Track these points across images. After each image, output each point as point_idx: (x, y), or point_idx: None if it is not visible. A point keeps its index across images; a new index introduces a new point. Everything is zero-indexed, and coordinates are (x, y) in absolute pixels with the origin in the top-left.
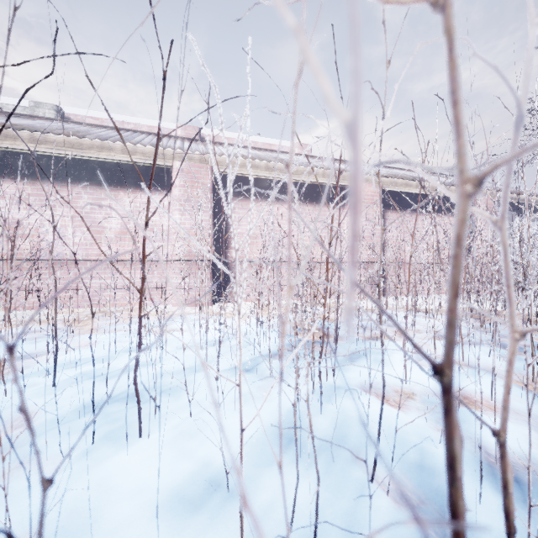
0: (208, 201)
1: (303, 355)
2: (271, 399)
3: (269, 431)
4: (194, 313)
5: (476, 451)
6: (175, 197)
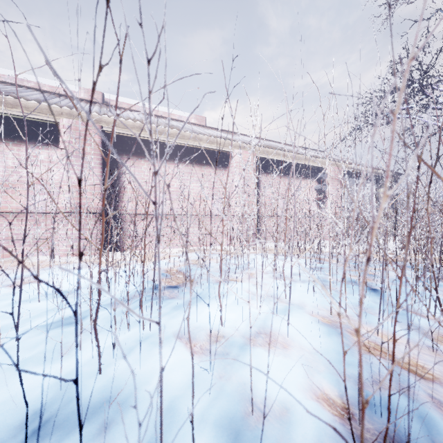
0: (97, 157)
1: (144, 302)
2: (66, 358)
3: (19, 407)
4: (74, 263)
5: (239, 402)
6: (62, 152)
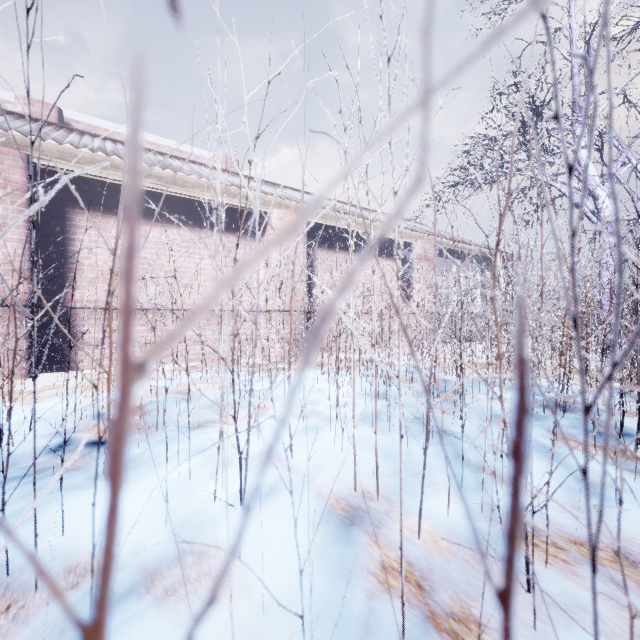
0: (20, 209)
1: None
2: None
3: None
4: None
5: None
6: None
